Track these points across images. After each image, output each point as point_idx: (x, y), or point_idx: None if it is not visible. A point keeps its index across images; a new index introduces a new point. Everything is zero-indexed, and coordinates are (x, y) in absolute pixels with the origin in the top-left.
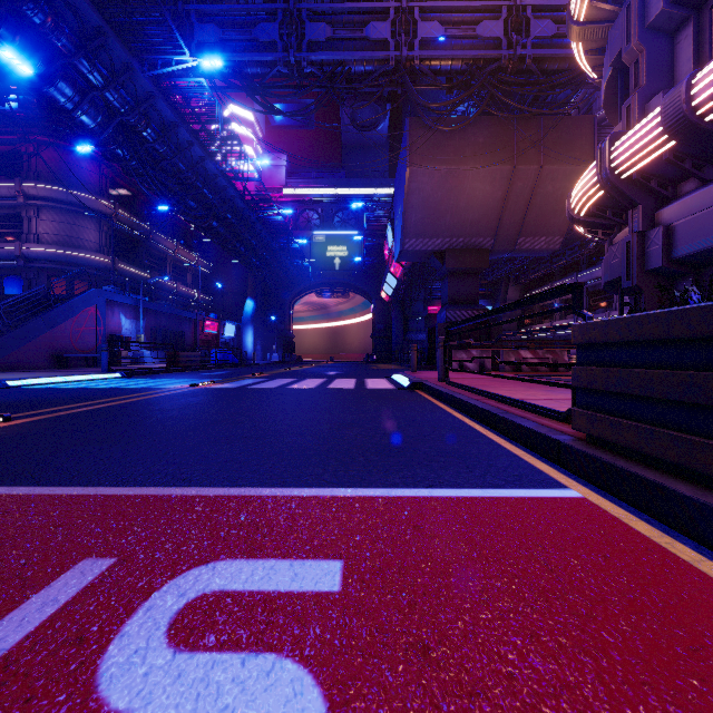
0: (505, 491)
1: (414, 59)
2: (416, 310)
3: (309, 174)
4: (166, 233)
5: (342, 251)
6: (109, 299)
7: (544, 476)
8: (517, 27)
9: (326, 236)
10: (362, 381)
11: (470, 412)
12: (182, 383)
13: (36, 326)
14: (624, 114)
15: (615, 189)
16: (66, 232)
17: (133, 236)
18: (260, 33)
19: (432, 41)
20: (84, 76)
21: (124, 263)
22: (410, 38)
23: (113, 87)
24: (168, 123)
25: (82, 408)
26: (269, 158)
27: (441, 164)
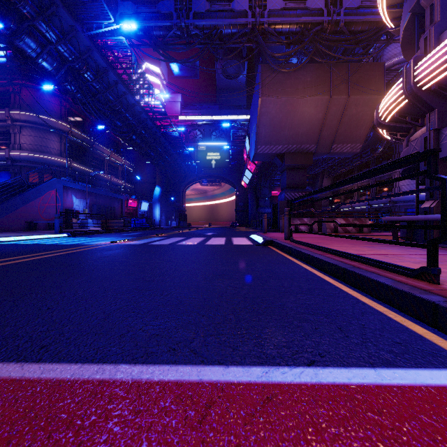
0: (404, 374)
1: (265, 23)
2: (264, 193)
3: (195, 107)
4: (104, 144)
5: (216, 155)
6: (65, 185)
7: (430, 344)
8: (333, 2)
9: (206, 146)
10: (230, 239)
11: (317, 265)
12: (105, 241)
13: (14, 203)
14: (422, 43)
15: (417, 98)
16: (38, 143)
17: (82, 146)
18: (161, 7)
19: (276, 12)
20: (43, 34)
21: (76, 163)
22: (262, 9)
23: (63, 42)
24: (101, 68)
25: (19, 260)
26: (170, 97)
27: (282, 95)
